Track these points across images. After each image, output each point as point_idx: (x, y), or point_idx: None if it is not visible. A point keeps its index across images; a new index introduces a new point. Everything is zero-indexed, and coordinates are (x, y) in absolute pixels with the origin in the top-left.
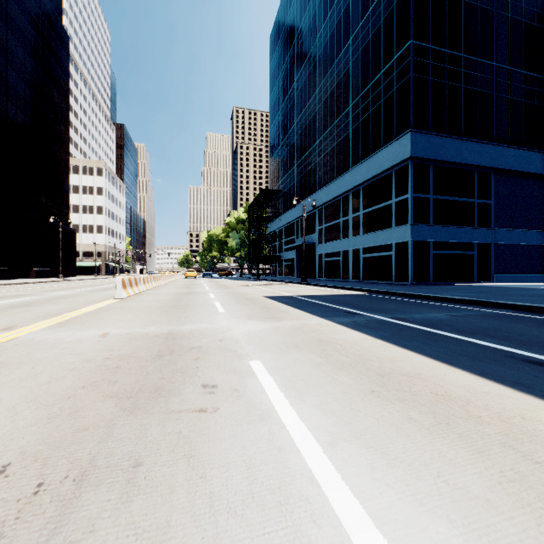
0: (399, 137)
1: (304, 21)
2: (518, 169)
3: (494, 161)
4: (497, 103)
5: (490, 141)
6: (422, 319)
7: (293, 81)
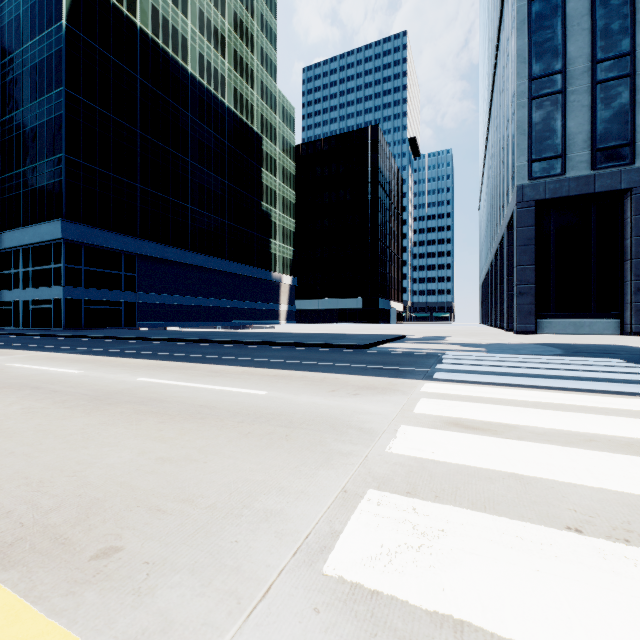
0: (55, 220)
1: None
2: (155, 256)
3: (136, 249)
4: (141, 211)
5: (135, 235)
6: None
7: None
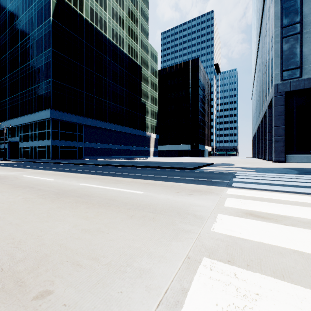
0: (47, 109)
1: (12, 28)
2: (91, 125)
3: (83, 122)
4: (85, 104)
5: (82, 115)
6: (14, 164)
7: (6, 52)
